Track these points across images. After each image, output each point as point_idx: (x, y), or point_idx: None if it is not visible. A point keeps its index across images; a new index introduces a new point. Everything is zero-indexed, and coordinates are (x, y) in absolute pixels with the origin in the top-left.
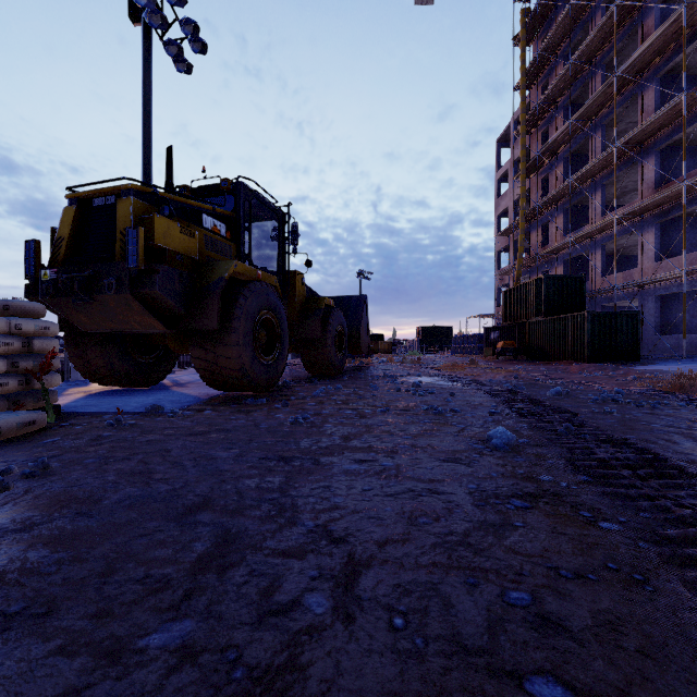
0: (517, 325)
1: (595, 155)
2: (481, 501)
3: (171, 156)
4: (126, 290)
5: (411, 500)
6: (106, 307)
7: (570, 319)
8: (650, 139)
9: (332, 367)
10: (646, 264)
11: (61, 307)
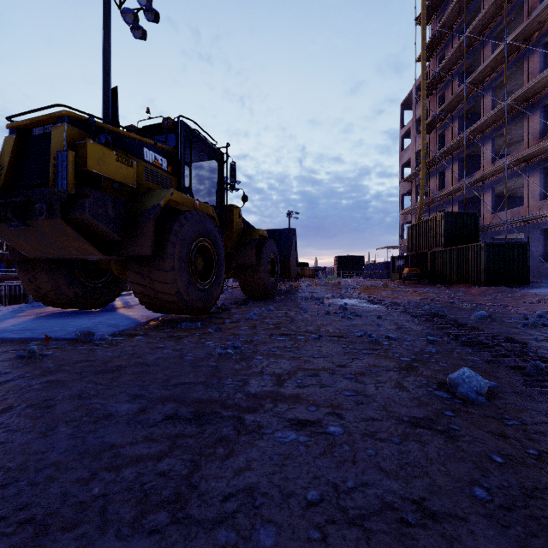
0: (420, 254)
1: (486, 112)
2: (524, 547)
3: (116, 95)
4: (57, 215)
5: (394, 540)
6: (42, 233)
7: (467, 249)
8: (536, 97)
9: (266, 290)
10: (532, 202)
11: (2, 234)
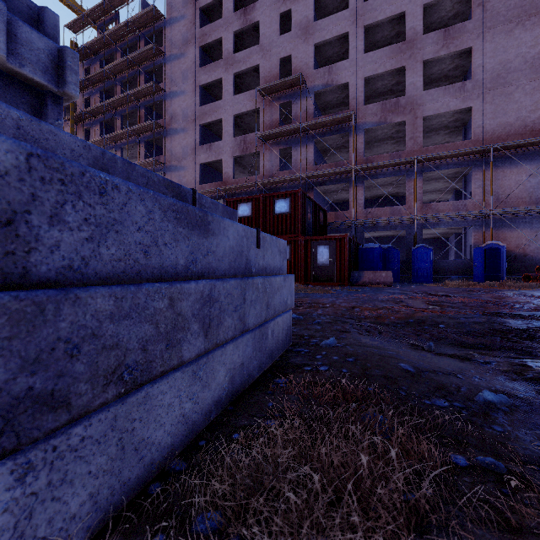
0: None
1: None
2: None
3: None
4: None
5: None
6: None
7: None
8: None
9: None
10: None
11: None
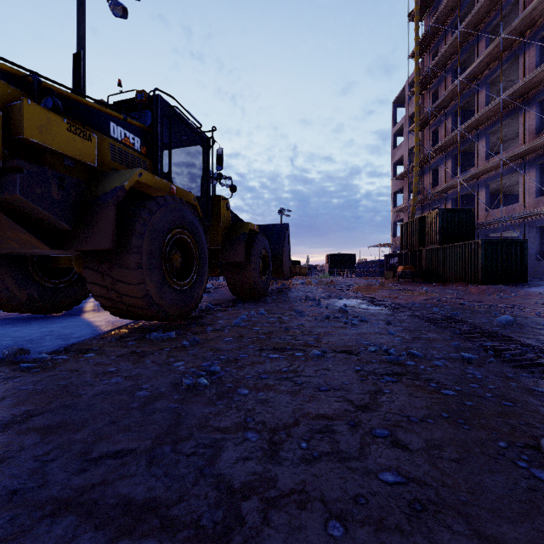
0: (414, 252)
1: (480, 108)
2: None
3: (79, 61)
4: None
5: None
6: None
7: (464, 246)
8: (532, 92)
9: (256, 290)
10: (527, 199)
11: None
